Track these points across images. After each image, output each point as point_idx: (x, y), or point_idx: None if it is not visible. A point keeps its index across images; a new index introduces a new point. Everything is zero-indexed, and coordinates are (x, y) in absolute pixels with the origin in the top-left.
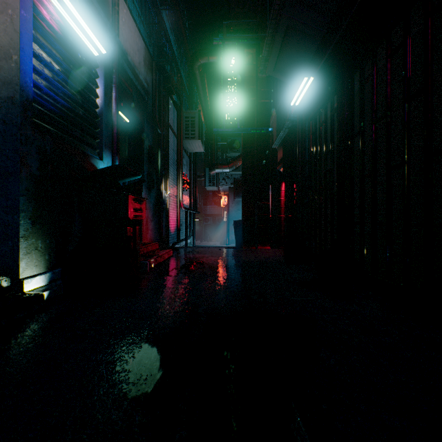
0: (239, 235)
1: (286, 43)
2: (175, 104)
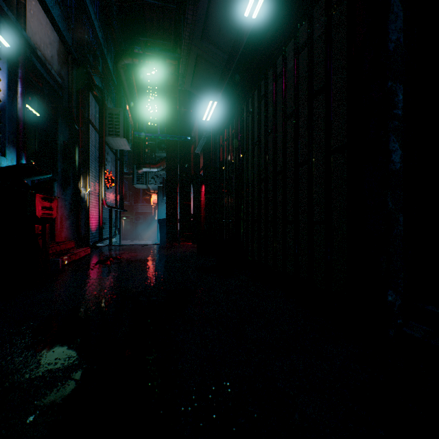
0: (163, 232)
1: (199, 67)
2: (97, 99)
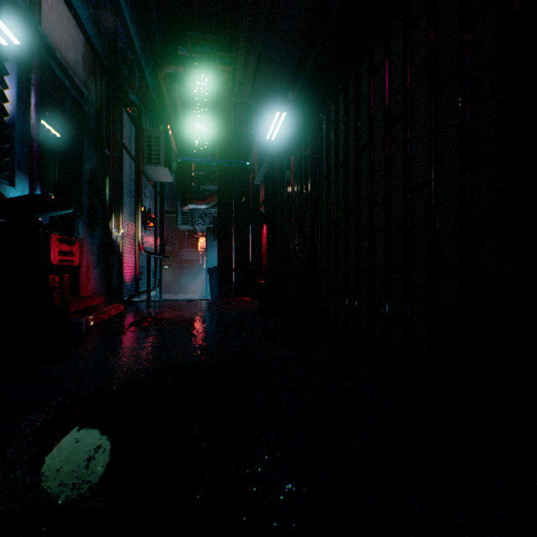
0: (214, 284)
1: (261, 70)
2: (132, 119)
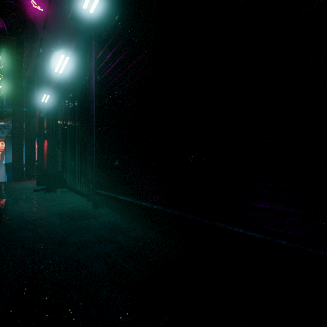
0: (10, 173)
1: (38, 69)
2: None
